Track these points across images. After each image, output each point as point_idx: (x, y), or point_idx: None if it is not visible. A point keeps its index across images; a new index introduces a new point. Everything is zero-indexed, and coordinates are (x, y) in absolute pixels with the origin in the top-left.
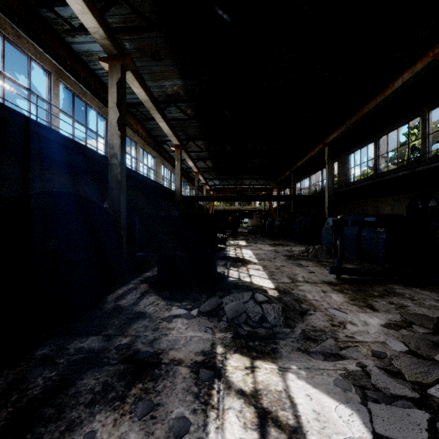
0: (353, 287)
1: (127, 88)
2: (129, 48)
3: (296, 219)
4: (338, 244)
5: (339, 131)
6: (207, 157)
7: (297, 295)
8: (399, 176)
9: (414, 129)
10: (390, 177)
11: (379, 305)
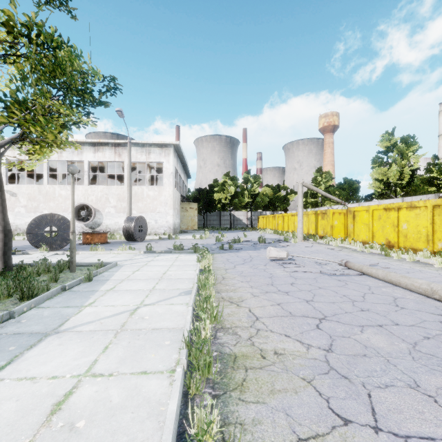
0: None
1: None
2: None
3: None
4: None
5: None
6: None
7: None
8: None
9: None
10: None
11: None
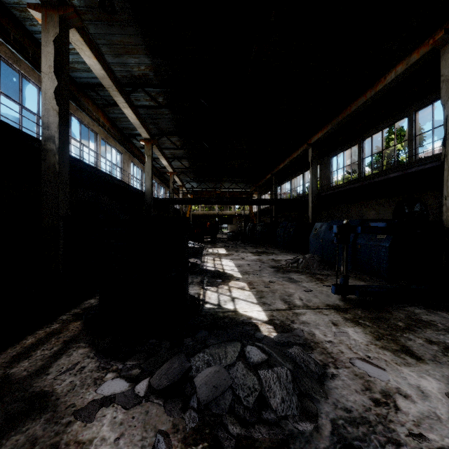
0: (367, 313)
1: (81, 62)
2: (77, 4)
3: (279, 224)
4: (344, 256)
5: (325, 130)
6: (183, 156)
7: (302, 334)
8: (389, 178)
9: (392, 134)
10: (380, 179)
11: (418, 347)
